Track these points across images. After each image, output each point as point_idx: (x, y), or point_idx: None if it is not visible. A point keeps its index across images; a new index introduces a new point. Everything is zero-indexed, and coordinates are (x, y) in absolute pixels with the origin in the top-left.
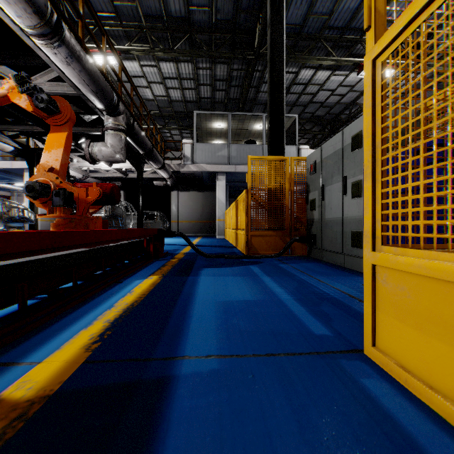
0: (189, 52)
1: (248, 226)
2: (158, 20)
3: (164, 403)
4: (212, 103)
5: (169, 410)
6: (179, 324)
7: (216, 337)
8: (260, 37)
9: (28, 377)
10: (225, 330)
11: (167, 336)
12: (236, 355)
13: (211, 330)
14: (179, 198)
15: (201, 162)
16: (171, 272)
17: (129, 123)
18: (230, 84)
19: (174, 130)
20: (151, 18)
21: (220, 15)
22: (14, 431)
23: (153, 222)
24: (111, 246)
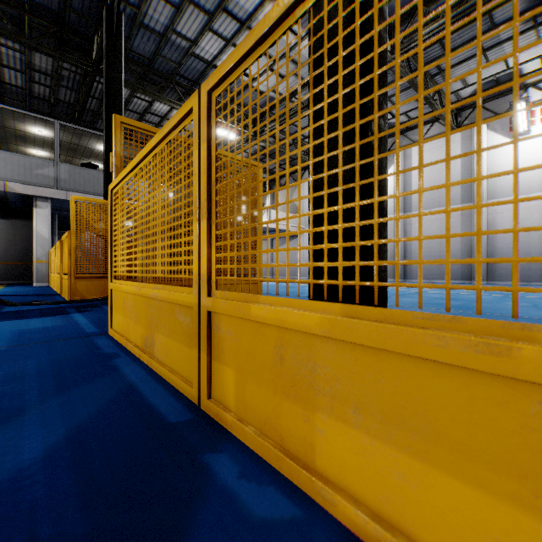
0: None
1: (72, 270)
2: None
3: None
4: (27, 95)
5: None
6: None
7: (8, 342)
8: (99, 54)
9: None
10: (17, 339)
11: None
12: (23, 344)
13: (4, 341)
14: None
15: (6, 178)
16: None
17: None
18: (59, 83)
19: None
20: None
21: None
22: None
23: None
24: None
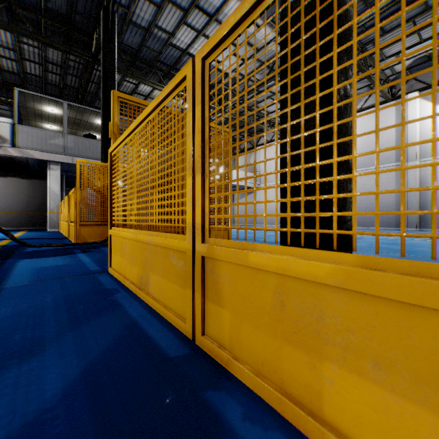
0: (9, 25)
1: (77, 219)
2: None
3: None
4: (43, 82)
5: None
6: (2, 278)
7: (29, 278)
8: (97, 47)
9: None
10: (37, 275)
11: None
12: (41, 280)
13: (26, 276)
14: None
15: (27, 147)
16: None
17: None
18: (67, 72)
19: None
20: None
21: (52, 5)
22: None
23: None
24: None
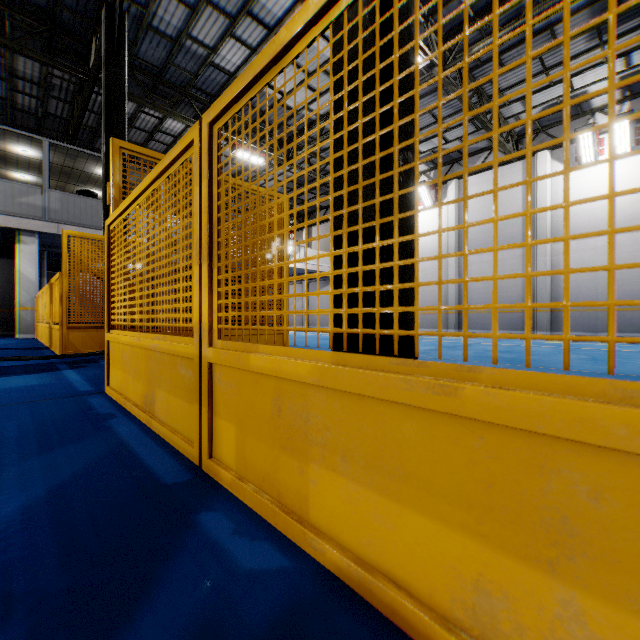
0: None
1: (64, 319)
2: None
3: None
4: (9, 107)
5: None
6: None
7: None
8: (97, 60)
9: None
10: None
11: None
12: (2, 405)
13: None
14: None
15: None
16: None
17: None
18: (49, 93)
19: None
20: None
21: None
22: None
23: None
24: None
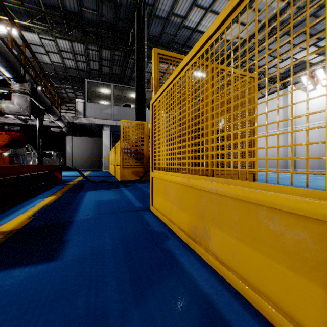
0: (81, 38)
1: (121, 163)
2: (56, 9)
3: (70, 225)
4: (100, 74)
5: (71, 226)
6: (75, 209)
7: (92, 211)
8: (132, 40)
9: (3, 227)
10: (97, 209)
11: (69, 212)
12: (100, 214)
13: (90, 209)
14: (73, 141)
15: (91, 117)
16: (68, 190)
17: (33, 88)
18: (113, 64)
19: (69, 89)
20: (50, 7)
21: (105, 18)
22: (11, 235)
23: (50, 159)
24: (25, 176)
